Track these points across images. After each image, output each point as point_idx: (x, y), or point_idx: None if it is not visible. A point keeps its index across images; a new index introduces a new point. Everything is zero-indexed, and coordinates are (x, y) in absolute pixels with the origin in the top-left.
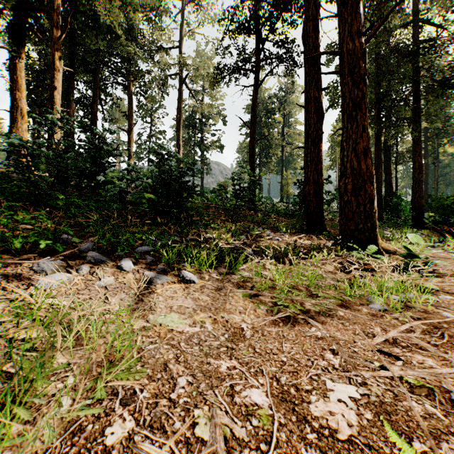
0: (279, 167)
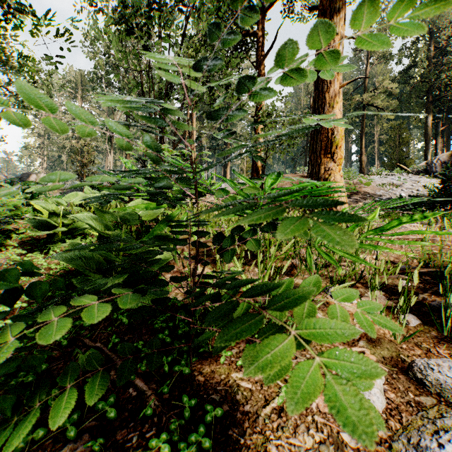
0: None
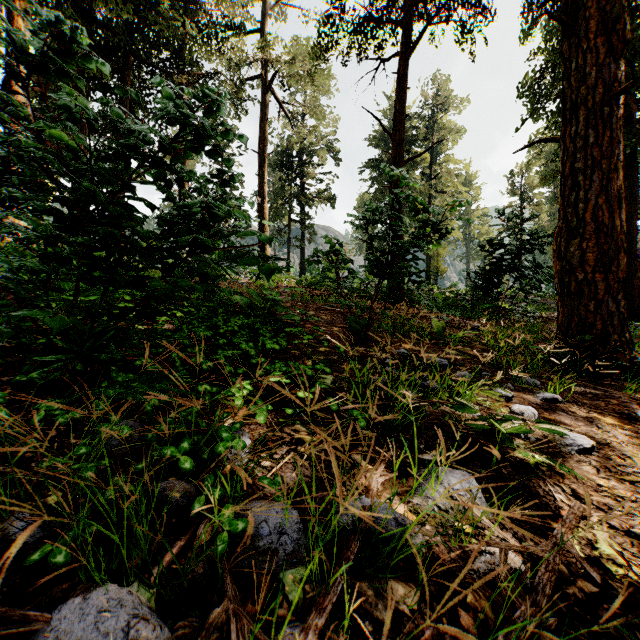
0: None
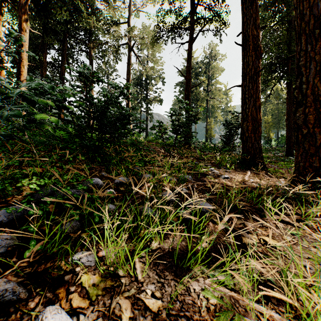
0: (203, 116)
